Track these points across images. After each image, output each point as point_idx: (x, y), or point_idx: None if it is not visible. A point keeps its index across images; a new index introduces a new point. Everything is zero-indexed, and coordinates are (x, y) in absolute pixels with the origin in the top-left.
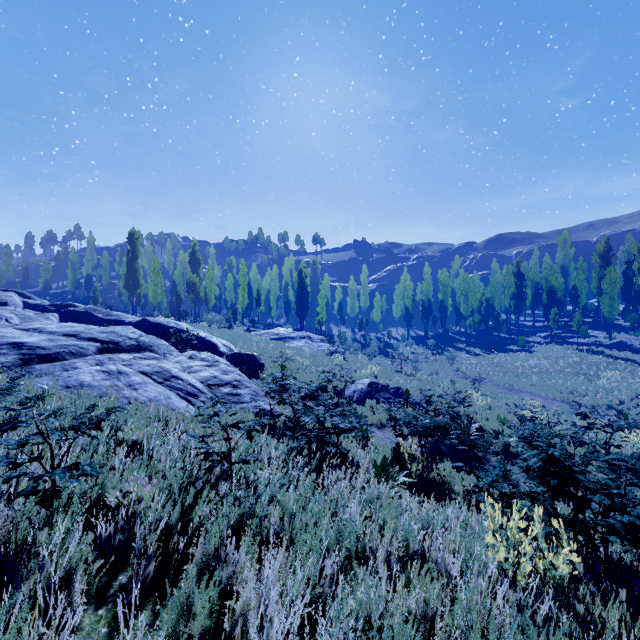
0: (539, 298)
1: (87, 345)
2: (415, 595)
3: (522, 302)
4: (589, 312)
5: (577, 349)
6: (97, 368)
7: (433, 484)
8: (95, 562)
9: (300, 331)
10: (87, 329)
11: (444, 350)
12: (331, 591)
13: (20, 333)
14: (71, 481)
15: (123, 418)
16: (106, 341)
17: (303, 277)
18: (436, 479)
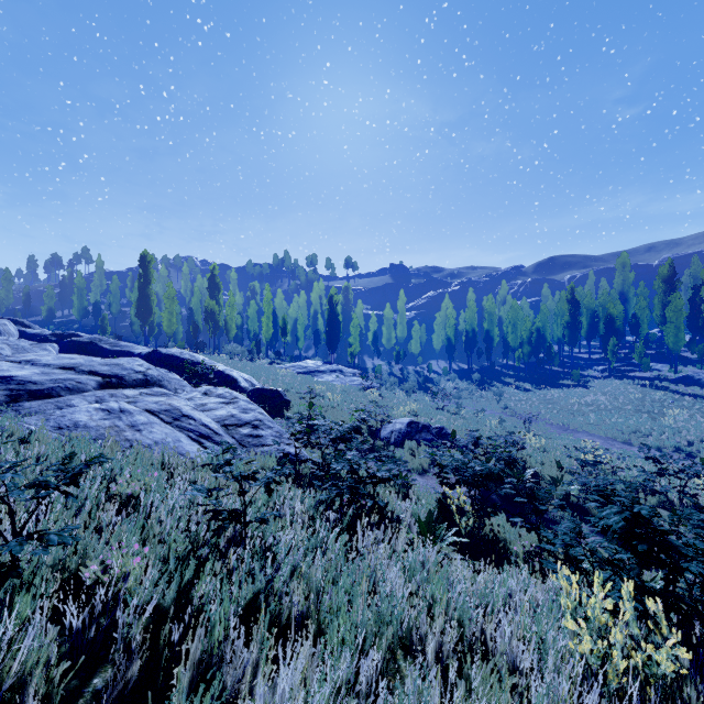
0: (595, 327)
1: (86, 379)
2: (476, 699)
3: (577, 332)
4: (651, 343)
5: (639, 384)
6: (96, 406)
7: (485, 541)
8: (63, 660)
9: (330, 364)
10: (88, 361)
11: (490, 385)
12: (369, 697)
13: (10, 366)
14: (36, 552)
15: (119, 466)
16: (108, 375)
17: (334, 304)
18: (489, 536)
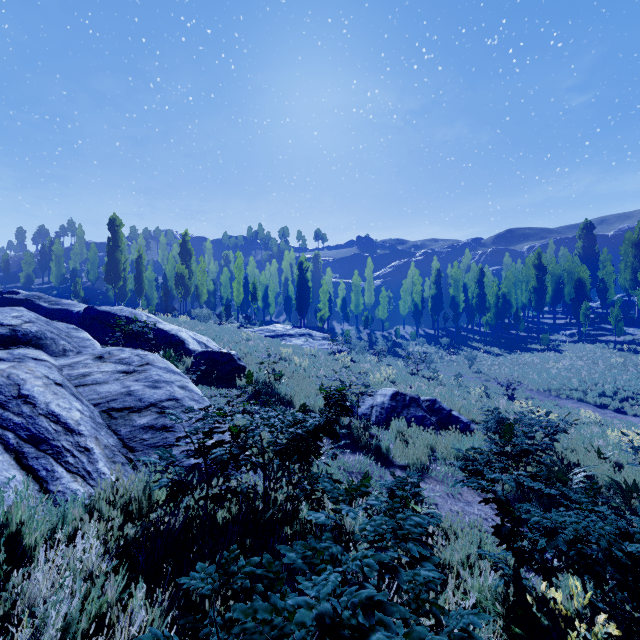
0: (560, 293)
1: None
2: None
3: (544, 297)
4: None
5: (615, 348)
6: None
7: None
8: None
9: (300, 328)
10: None
11: (459, 349)
12: None
13: None
14: None
15: None
16: None
17: (304, 270)
18: None
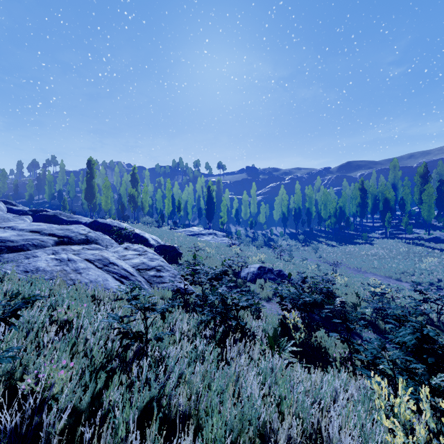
0: (377, 206)
1: (47, 239)
2: None
3: (365, 209)
4: (412, 216)
5: (405, 242)
6: (52, 256)
7: (312, 348)
8: None
9: (208, 229)
10: (49, 227)
11: (310, 243)
12: None
13: None
14: None
15: (61, 299)
16: (62, 236)
17: (210, 191)
18: (314, 344)
